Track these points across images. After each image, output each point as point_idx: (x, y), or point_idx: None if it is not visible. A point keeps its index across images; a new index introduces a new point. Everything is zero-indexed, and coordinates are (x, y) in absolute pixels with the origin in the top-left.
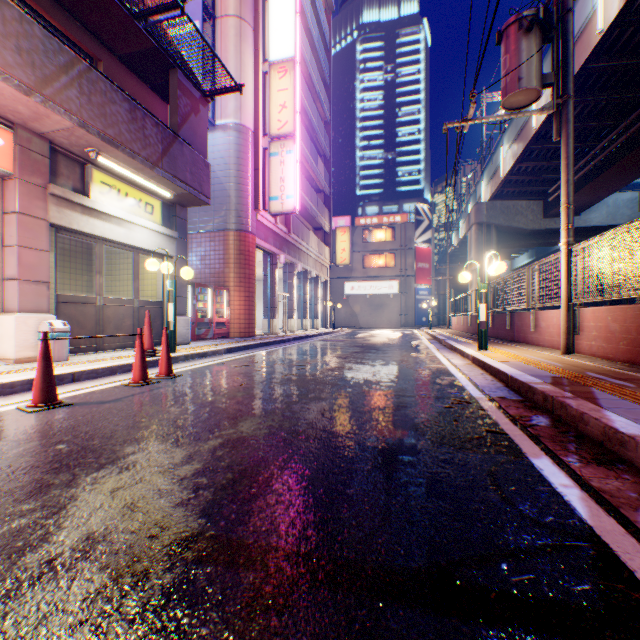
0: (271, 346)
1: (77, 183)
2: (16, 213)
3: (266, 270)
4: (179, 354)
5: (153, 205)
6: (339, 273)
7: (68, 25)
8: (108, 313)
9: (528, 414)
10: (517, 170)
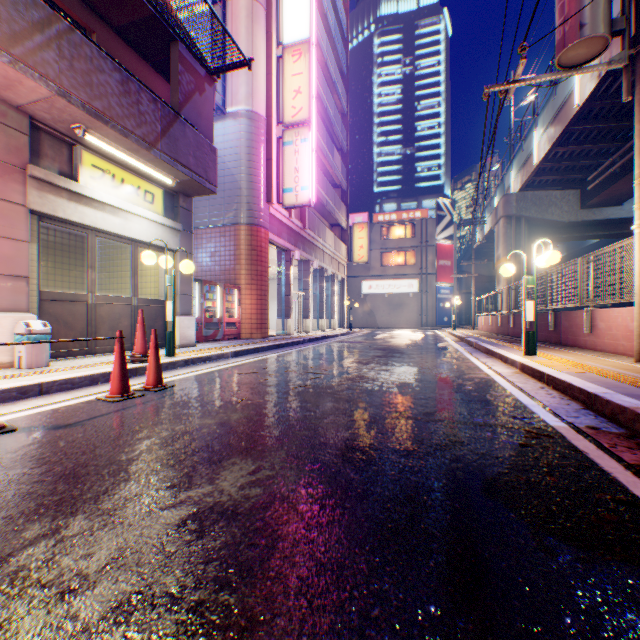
0: (284, 348)
1: (64, 166)
2: None
3: (280, 267)
4: (177, 359)
5: (153, 193)
6: (356, 272)
7: None
8: (101, 312)
9: None
10: (552, 156)
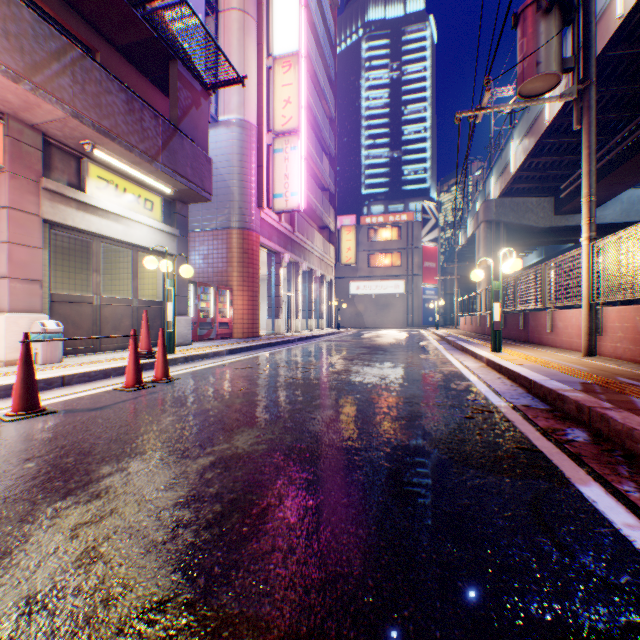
0: (275, 347)
1: (72, 178)
2: (6, 208)
3: (270, 269)
4: (178, 356)
5: (153, 201)
6: (344, 273)
7: (63, 13)
8: (105, 313)
9: (561, 427)
10: (528, 166)
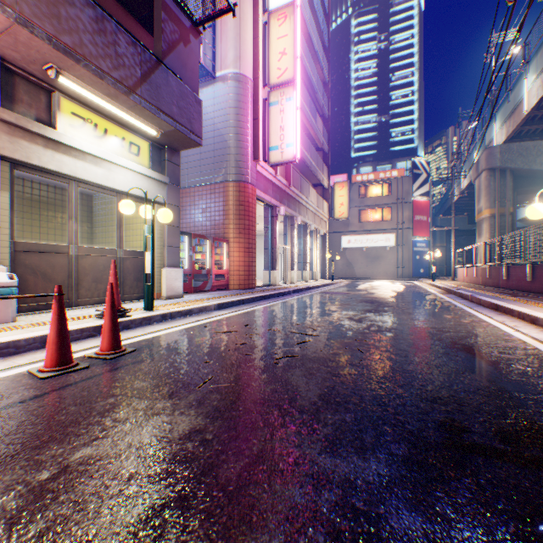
0: (269, 300)
1: (42, 113)
2: None
3: (266, 222)
4: (153, 313)
5: (139, 146)
6: (336, 228)
7: None
8: (84, 264)
9: None
10: None
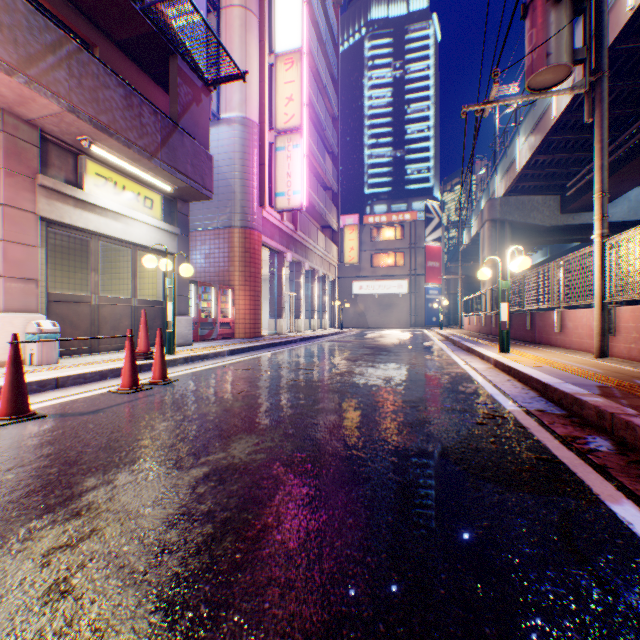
0: (277, 347)
1: (70, 175)
2: (1, 205)
3: (272, 269)
4: (178, 356)
5: (152, 199)
6: (347, 272)
7: (61, 7)
8: (104, 313)
9: (581, 434)
10: (534, 163)
